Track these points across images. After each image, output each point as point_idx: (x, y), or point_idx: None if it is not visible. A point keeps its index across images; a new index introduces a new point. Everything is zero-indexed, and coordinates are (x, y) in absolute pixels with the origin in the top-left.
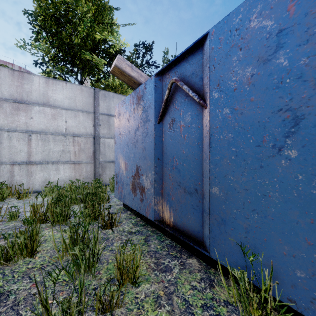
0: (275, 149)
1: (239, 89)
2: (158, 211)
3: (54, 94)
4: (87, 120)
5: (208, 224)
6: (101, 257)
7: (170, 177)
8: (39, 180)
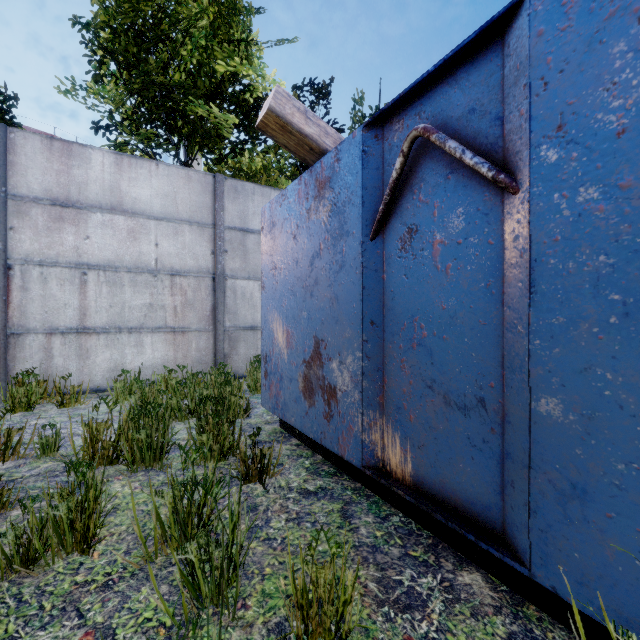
0: None
1: (635, 129)
2: (372, 446)
3: (133, 188)
4: (199, 241)
5: (525, 492)
6: (246, 560)
7: (404, 366)
8: (103, 366)
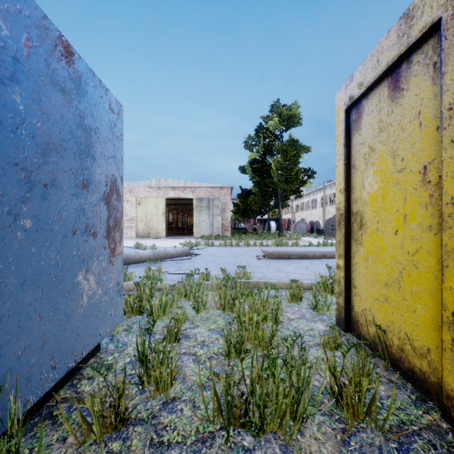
0: (11, 216)
1: None
2: None
3: None
4: None
5: None
6: None
7: None
8: None
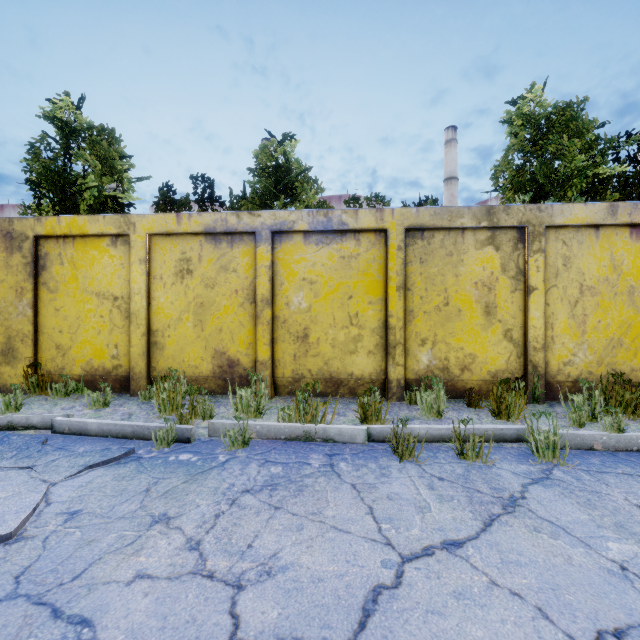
0: None
1: None
2: None
3: None
4: None
5: None
6: None
7: None
8: None
